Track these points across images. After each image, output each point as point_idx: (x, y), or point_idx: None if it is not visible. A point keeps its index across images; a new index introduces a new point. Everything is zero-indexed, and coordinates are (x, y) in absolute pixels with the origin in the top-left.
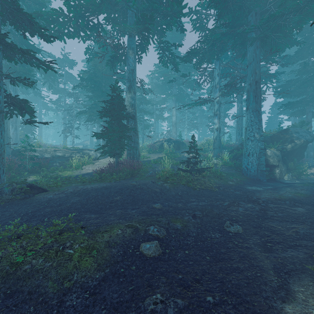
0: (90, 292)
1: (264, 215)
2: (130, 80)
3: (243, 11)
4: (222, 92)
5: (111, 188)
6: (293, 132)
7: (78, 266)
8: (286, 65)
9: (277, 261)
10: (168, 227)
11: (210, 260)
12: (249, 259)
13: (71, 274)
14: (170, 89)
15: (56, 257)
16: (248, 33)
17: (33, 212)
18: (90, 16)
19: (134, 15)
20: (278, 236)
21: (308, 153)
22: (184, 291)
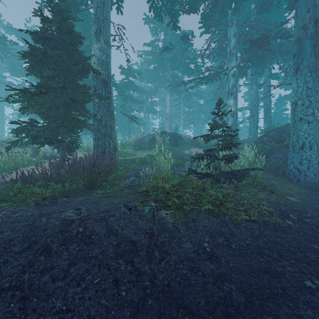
0: None
1: None
2: (98, 20)
3: None
4: (242, 58)
5: None
6: None
7: None
8: None
9: None
10: None
11: None
12: None
13: None
14: (164, 73)
15: None
16: None
17: None
18: None
19: None
20: None
21: None
22: None
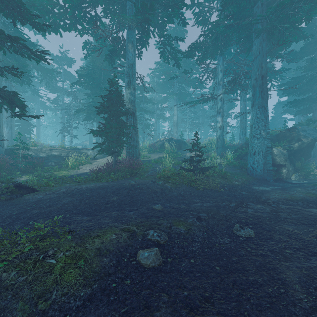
0: (70, 316)
1: (277, 217)
2: (129, 75)
3: (249, 1)
4: (226, 89)
5: (108, 187)
6: (300, 130)
7: (59, 281)
8: (292, 62)
9: (302, 272)
10: (170, 231)
11: (221, 271)
12: (267, 270)
13: (49, 291)
14: (172, 87)
15: (33, 269)
16: (254, 25)
17: (18, 214)
18: (87, 7)
19: (133, 7)
20: (296, 241)
21: (314, 152)
22: (191, 314)
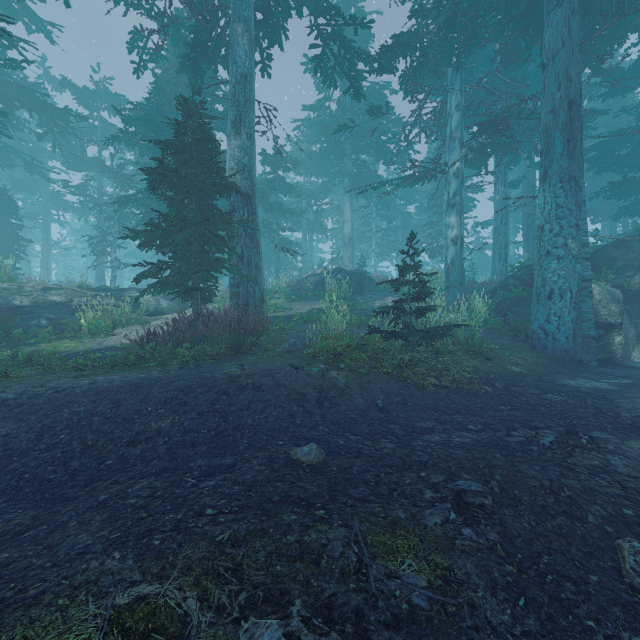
0: None
1: None
2: (238, 103)
3: None
4: (469, 148)
5: (154, 386)
6: None
7: None
8: (612, 96)
9: None
10: (364, 608)
11: None
12: None
13: None
14: (340, 160)
15: None
16: None
17: None
18: None
19: None
20: None
21: None
22: None
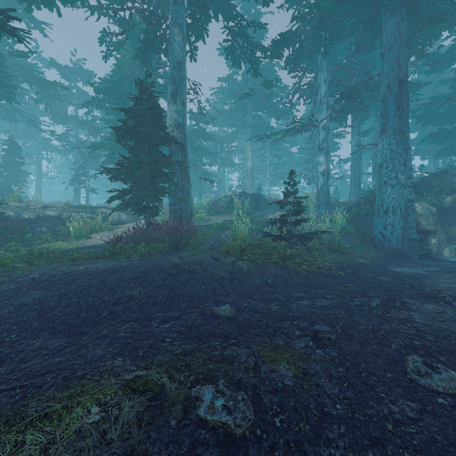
0: None
1: None
2: (175, 81)
3: None
4: (333, 109)
5: (126, 270)
6: (454, 176)
7: None
8: (433, 72)
9: None
10: (257, 384)
11: None
12: None
13: None
14: (244, 116)
15: None
16: None
17: None
18: None
19: None
20: None
21: None
22: None
